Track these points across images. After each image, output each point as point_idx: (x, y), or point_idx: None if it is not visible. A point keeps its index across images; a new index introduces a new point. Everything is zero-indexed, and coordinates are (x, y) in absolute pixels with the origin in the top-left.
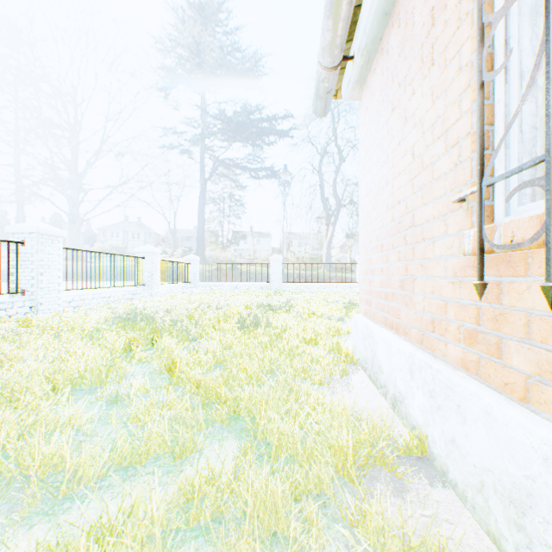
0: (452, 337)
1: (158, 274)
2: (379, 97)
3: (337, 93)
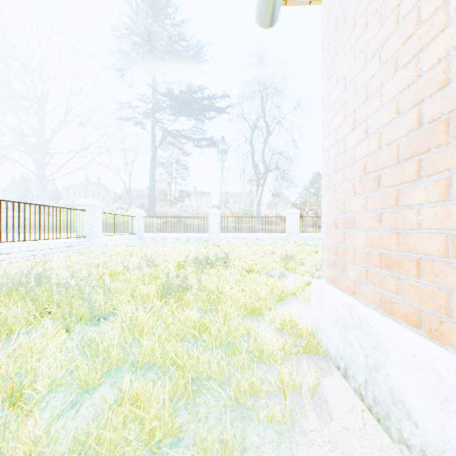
0: None
1: (99, 226)
2: None
3: None
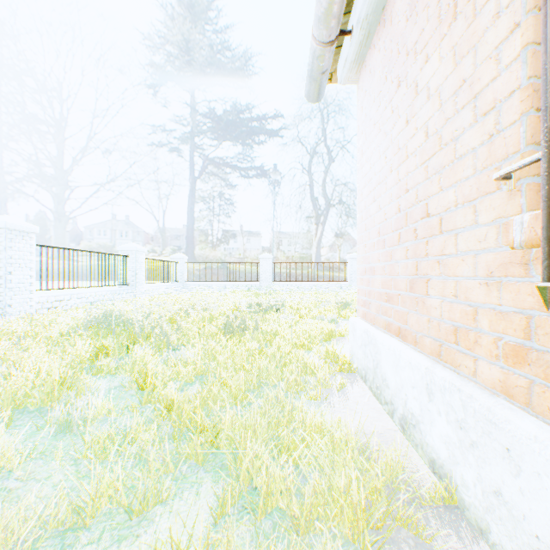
0: (486, 353)
1: (142, 273)
2: (381, 74)
3: (332, 76)
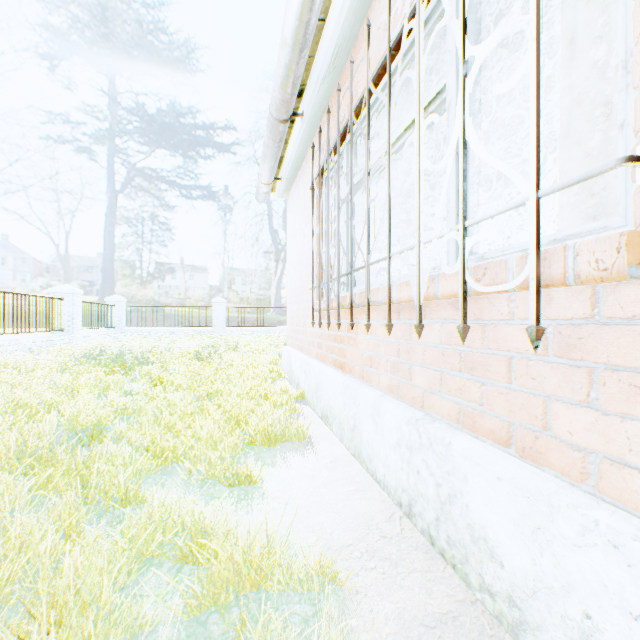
0: (314, 346)
1: (80, 318)
2: (296, 210)
3: (273, 189)
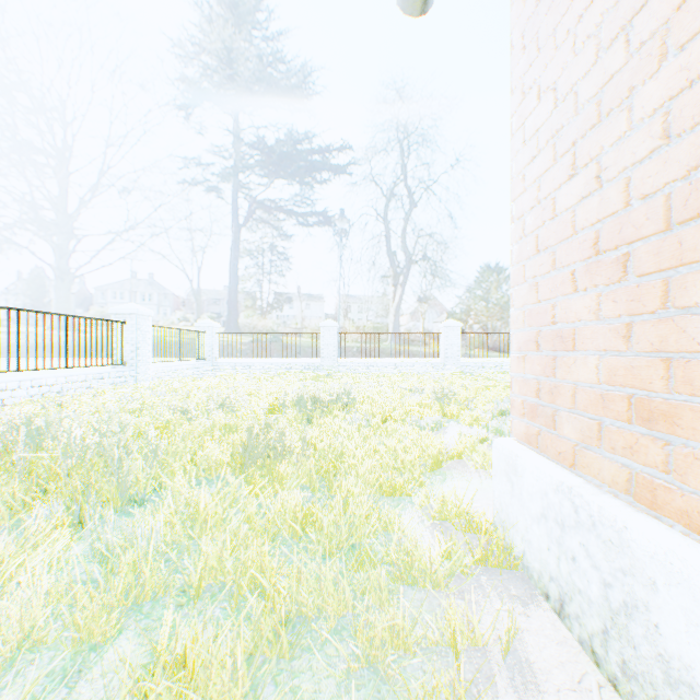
0: None
1: (148, 348)
2: None
3: None
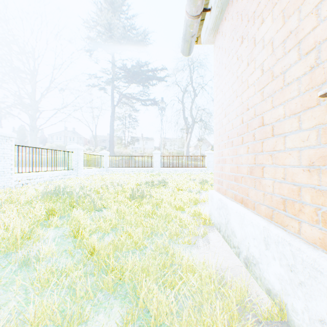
0: (308, 218)
1: (82, 162)
2: (230, 36)
3: (198, 39)
